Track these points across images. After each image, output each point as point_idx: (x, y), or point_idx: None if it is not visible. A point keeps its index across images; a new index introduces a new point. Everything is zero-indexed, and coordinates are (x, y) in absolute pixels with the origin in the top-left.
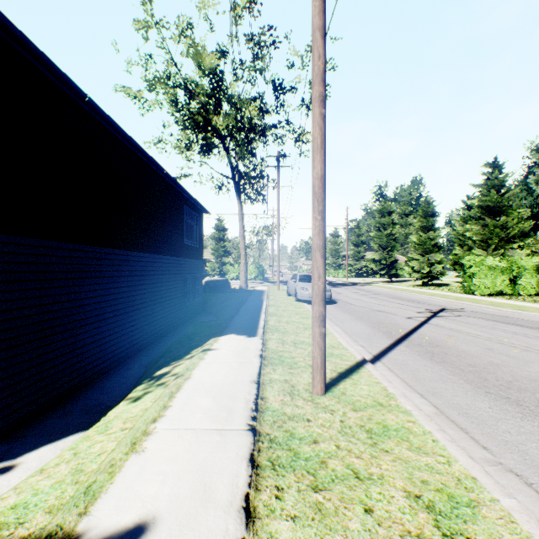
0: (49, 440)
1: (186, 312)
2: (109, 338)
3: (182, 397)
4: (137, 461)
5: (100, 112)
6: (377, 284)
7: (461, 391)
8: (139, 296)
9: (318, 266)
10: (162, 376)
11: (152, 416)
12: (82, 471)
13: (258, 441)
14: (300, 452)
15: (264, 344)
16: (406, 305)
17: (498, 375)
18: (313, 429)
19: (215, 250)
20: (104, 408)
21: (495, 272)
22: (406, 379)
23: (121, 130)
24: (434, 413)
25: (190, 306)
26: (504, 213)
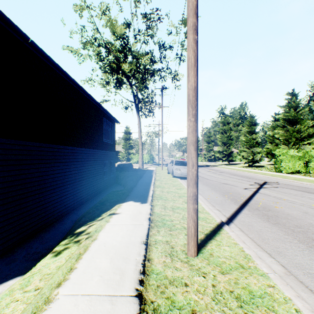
0: None
1: (104, 184)
2: (49, 203)
3: (86, 259)
4: None
5: (40, 51)
6: (221, 166)
7: (299, 250)
8: (71, 175)
9: (192, 157)
10: (79, 233)
11: (58, 280)
12: None
13: (143, 312)
14: None
15: (151, 209)
16: (241, 179)
17: None
18: (191, 296)
19: (124, 145)
20: (39, 256)
21: (295, 159)
22: (254, 239)
23: (57, 65)
24: (285, 274)
25: (107, 180)
26: (298, 123)
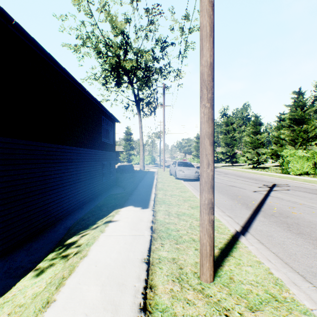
0: None
1: (103, 186)
2: (40, 208)
3: (70, 286)
4: None
5: (27, 36)
6: (225, 167)
7: None
8: (66, 176)
9: (207, 153)
10: (69, 245)
11: None
12: None
13: None
14: None
15: (154, 215)
16: (248, 181)
17: None
18: None
19: (125, 146)
20: (22, 271)
21: (303, 160)
22: (279, 254)
23: (48, 54)
24: None
25: (106, 182)
26: (305, 123)
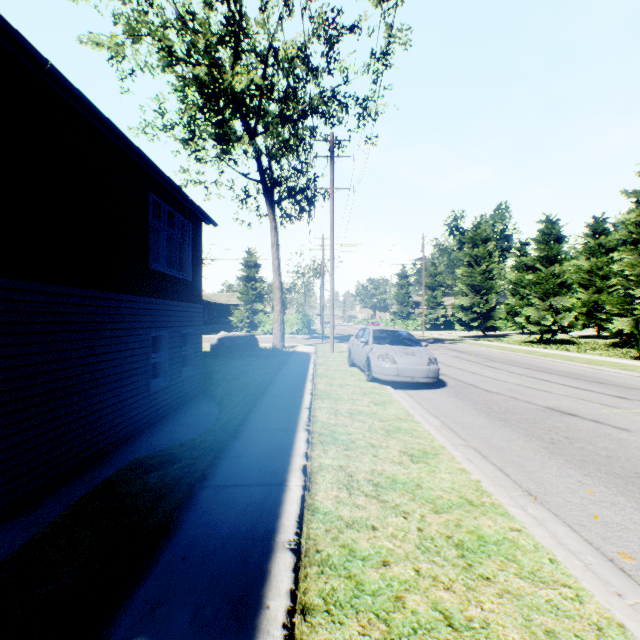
0: None
1: (155, 404)
2: None
3: None
4: None
5: None
6: (472, 340)
7: None
8: None
9: None
10: None
11: None
12: None
13: None
14: None
15: None
16: (588, 390)
17: None
18: None
19: (243, 294)
20: None
21: None
22: None
23: None
24: None
25: (168, 390)
26: None
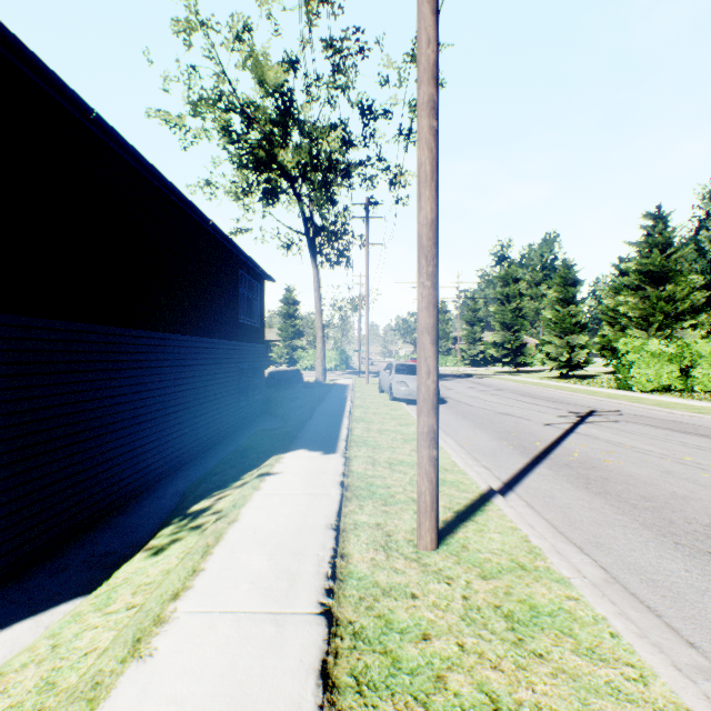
0: (29, 611)
1: (241, 416)
2: (130, 454)
3: (222, 555)
4: (138, 677)
5: (114, 135)
6: (500, 375)
7: (639, 541)
8: (174, 394)
9: (427, 357)
10: (199, 513)
11: (173, 588)
12: (53, 686)
13: (334, 636)
14: (401, 658)
15: (346, 464)
16: (541, 405)
17: (689, 514)
18: (422, 614)
19: (282, 330)
20: (115, 560)
21: (661, 360)
22: (554, 521)
23: (146, 162)
24: (604, 581)
25: (247, 407)
26: (670, 281)
